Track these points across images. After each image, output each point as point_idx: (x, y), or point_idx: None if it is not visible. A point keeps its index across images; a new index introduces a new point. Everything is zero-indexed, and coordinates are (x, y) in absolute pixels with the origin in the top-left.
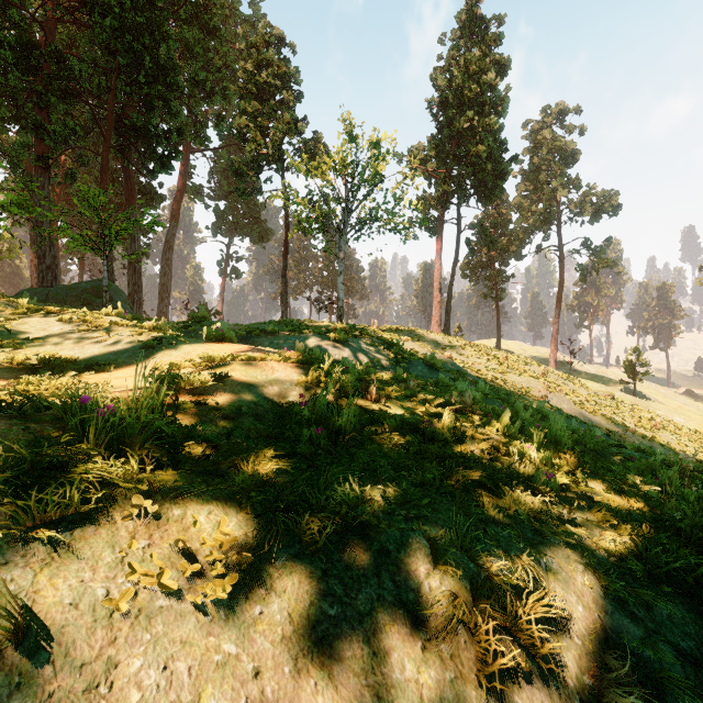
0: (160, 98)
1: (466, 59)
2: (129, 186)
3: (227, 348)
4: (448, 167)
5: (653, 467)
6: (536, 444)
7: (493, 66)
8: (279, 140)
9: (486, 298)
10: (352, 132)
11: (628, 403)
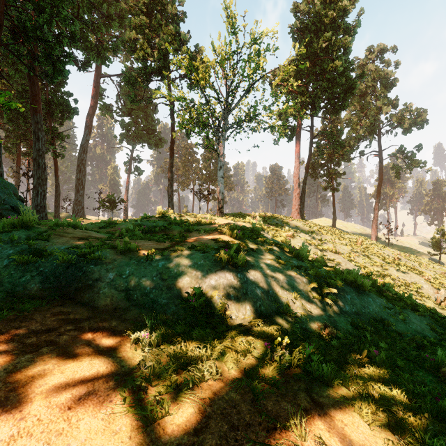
0: (53, 4)
1: None
2: (33, 92)
3: None
4: (306, 83)
5: None
6: None
7: None
8: (165, 51)
9: (325, 190)
10: (234, 20)
11: None
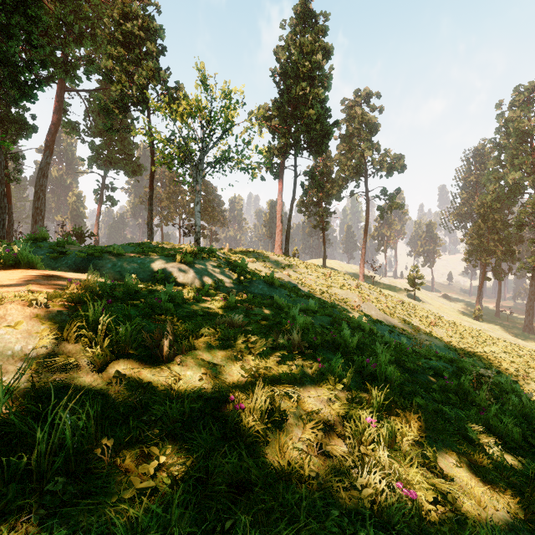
0: (21, 28)
1: (301, 42)
2: None
3: (4, 277)
4: (288, 125)
5: (464, 387)
6: (376, 409)
7: (321, 50)
8: (144, 84)
9: (315, 228)
10: (205, 80)
11: (412, 306)
